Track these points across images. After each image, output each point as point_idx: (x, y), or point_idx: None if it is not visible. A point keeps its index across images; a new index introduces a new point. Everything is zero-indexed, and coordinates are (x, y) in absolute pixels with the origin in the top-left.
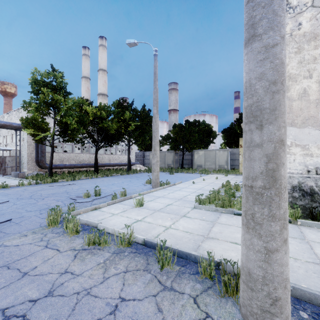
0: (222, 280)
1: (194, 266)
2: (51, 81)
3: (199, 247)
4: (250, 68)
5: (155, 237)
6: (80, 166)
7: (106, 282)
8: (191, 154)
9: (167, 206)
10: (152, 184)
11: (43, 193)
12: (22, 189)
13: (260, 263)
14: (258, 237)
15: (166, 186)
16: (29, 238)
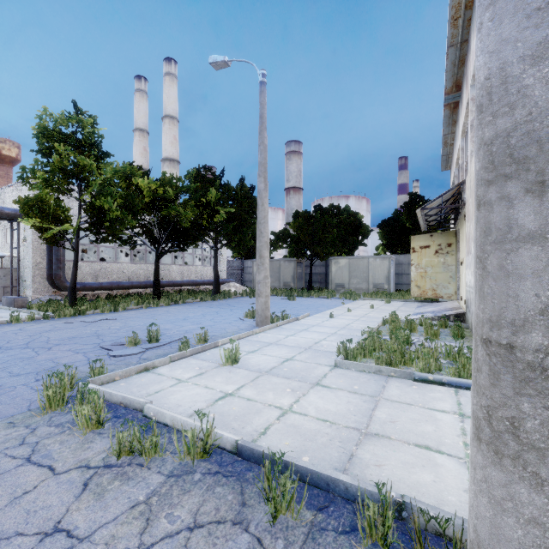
0: None
1: (346, 509)
2: (73, 132)
3: (353, 460)
4: (505, 36)
5: (260, 434)
6: (129, 286)
7: None
8: (326, 265)
9: (285, 362)
10: (257, 319)
11: (52, 336)
12: (15, 329)
13: None
14: (531, 484)
15: (281, 323)
16: None
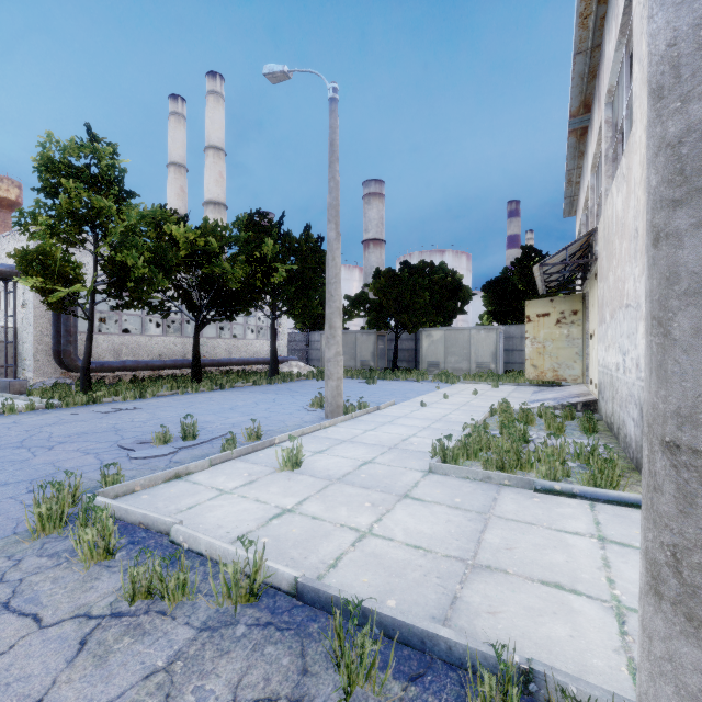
0: None
1: (449, 679)
2: (87, 165)
3: (458, 605)
4: None
5: (328, 567)
6: (161, 366)
7: None
8: (415, 339)
9: (362, 466)
10: (326, 409)
11: (56, 432)
12: (7, 422)
13: None
14: None
15: (358, 414)
16: None
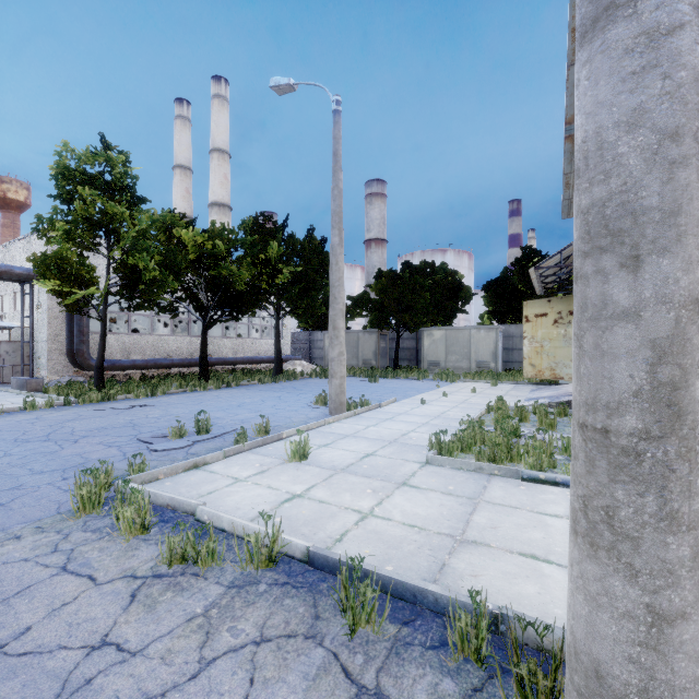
0: (514, 677)
1: (435, 623)
2: (101, 172)
3: (445, 570)
4: (601, 98)
5: (335, 541)
6: (169, 364)
7: (205, 674)
8: (416, 338)
9: (364, 458)
10: (330, 406)
11: (77, 427)
12: (30, 418)
13: (632, 649)
14: (626, 576)
15: (360, 411)
16: (25, 545)
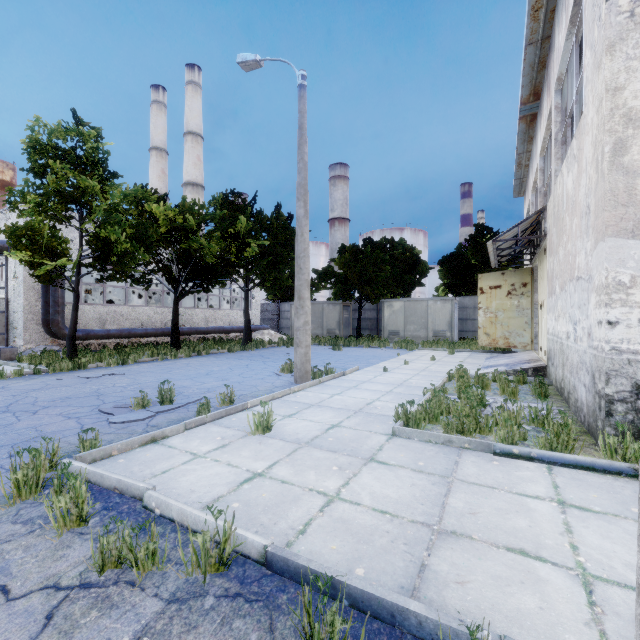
0: None
1: None
2: (73, 147)
3: (426, 575)
4: None
5: (297, 534)
6: (143, 334)
7: None
8: (377, 309)
9: (329, 430)
10: (295, 375)
11: (41, 396)
12: None
13: None
14: None
15: (325, 379)
16: None
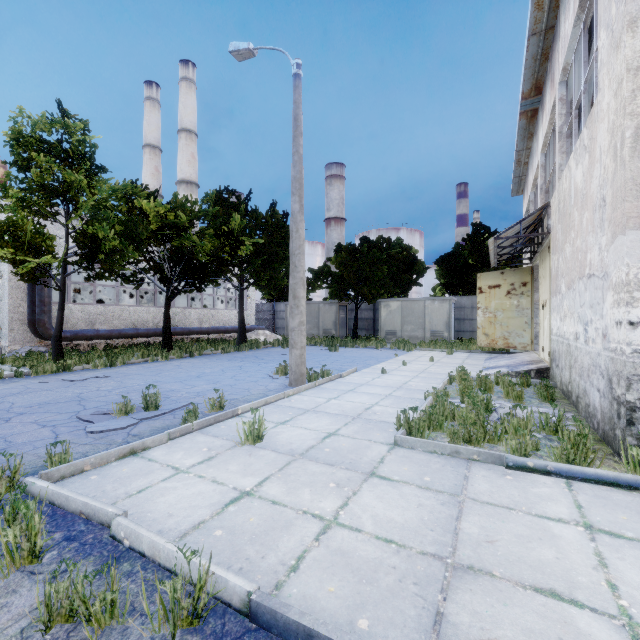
0: None
1: None
2: (59, 140)
3: (443, 630)
4: None
5: (288, 571)
6: (134, 334)
7: None
8: (374, 309)
9: (326, 439)
10: (290, 377)
11: (18, 402)
12: None
13: None
14: None
15: (321, 381)
16: None
